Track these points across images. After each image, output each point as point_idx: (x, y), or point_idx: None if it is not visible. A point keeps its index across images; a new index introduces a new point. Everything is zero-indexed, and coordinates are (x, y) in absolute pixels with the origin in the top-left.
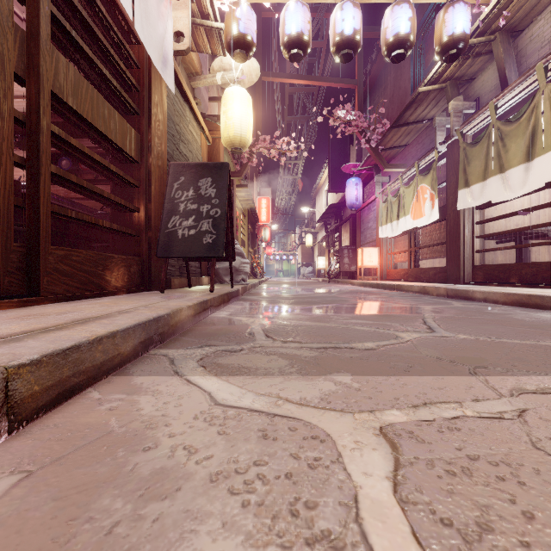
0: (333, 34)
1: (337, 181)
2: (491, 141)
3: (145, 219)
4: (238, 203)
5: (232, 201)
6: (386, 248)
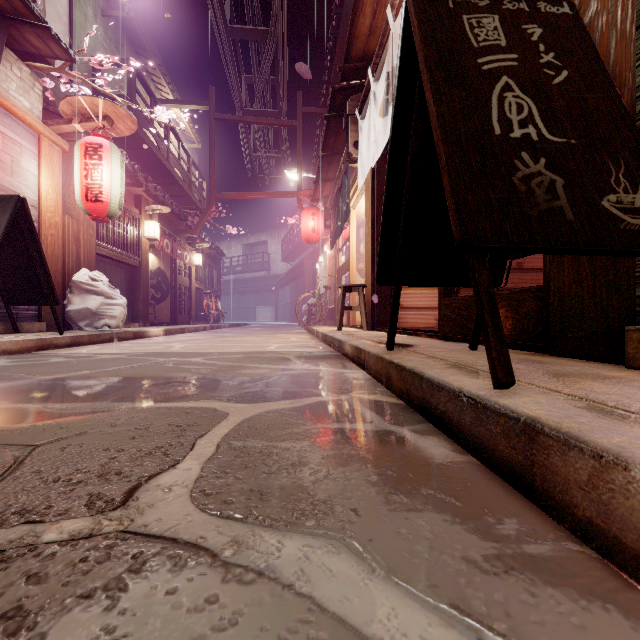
0: None
1: None
2: None
3: None
4: None
5: None
6: None
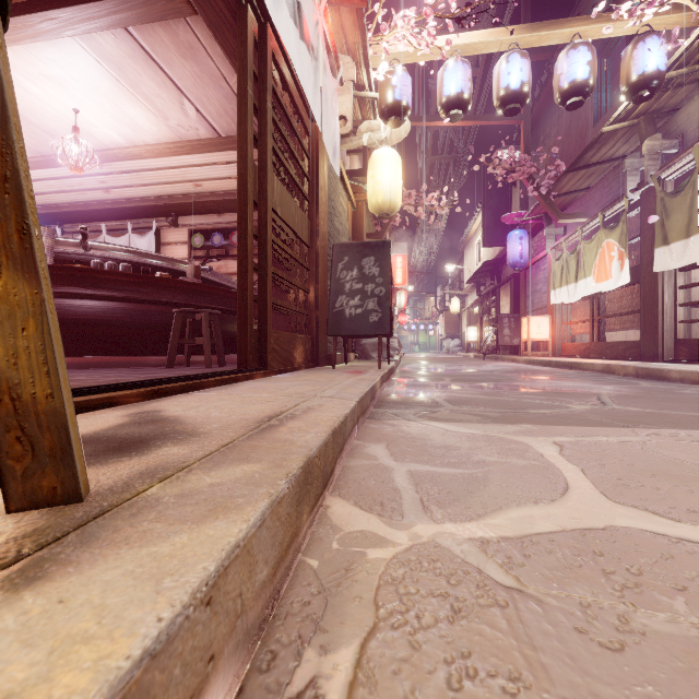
0: (497, 89)
1: (495, 232)
2: (696, 191)
3: (314, 299)
4: None
5: None
6: (561, 316)
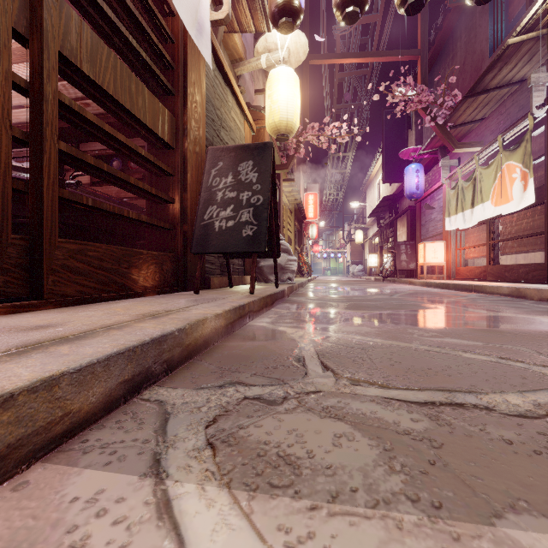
0: None
1: (393, 170)
2: None
3: (179, 210)
4: (284, 199)
5: (278, 195)
6: (455, 242)
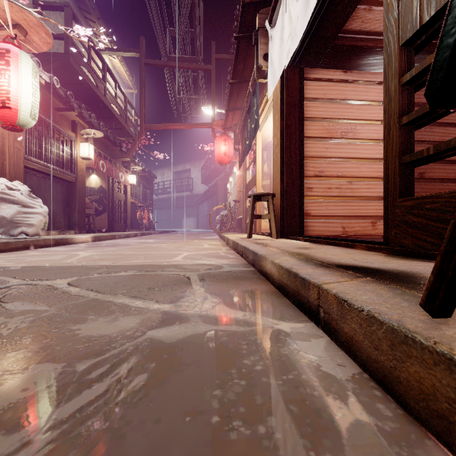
0: None
1: None
2: None
3: None
4: None
5: None
6: None
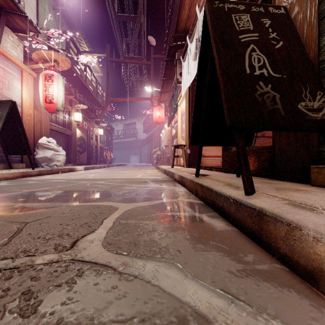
0: None
1: None
2: None
3: None
4: None
5: None
6: None
